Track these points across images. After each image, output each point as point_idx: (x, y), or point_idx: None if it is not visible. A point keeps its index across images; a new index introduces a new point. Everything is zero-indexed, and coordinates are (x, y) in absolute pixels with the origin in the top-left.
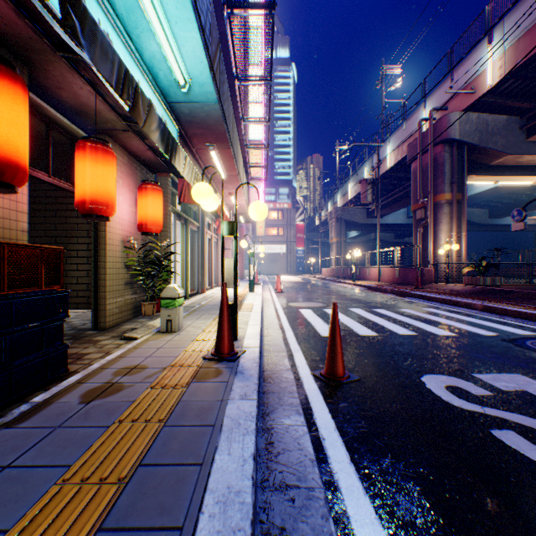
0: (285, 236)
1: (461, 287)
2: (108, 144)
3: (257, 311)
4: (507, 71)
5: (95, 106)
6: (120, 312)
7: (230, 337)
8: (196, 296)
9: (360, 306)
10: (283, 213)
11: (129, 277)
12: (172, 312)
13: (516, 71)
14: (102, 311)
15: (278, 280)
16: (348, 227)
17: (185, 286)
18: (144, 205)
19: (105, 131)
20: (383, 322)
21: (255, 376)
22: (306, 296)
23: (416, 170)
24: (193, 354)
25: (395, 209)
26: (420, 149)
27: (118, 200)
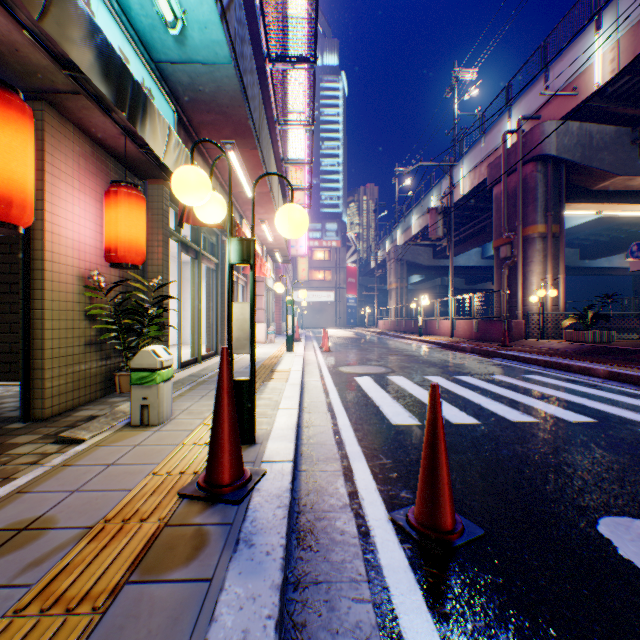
0: (333, 281)
1: (563, 345)
2: (13, 91)
3: (295, 383)
4: (623, 64)
5: (2, 33)
6: (75, 390)
7: (235, 452)
8: (213, 357)
9: (437, 372)
10: (331, 253)
11: (94, 334)
12: (149, 393)
13: (634, 64)
14: (38, 391)
15: (325, 336)
16: (411, 270)
17: (196, 344)
18: (113, 220)
19: (42, 94)
20: (479, 397)
21: (277, 556)
22: (361, 357)
23: (499, 196)
24: (165, 483)
25: (468, 248)
26: (504, 169)
27: (71, 211)
